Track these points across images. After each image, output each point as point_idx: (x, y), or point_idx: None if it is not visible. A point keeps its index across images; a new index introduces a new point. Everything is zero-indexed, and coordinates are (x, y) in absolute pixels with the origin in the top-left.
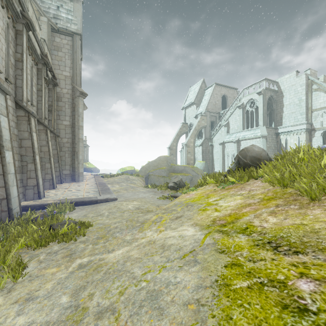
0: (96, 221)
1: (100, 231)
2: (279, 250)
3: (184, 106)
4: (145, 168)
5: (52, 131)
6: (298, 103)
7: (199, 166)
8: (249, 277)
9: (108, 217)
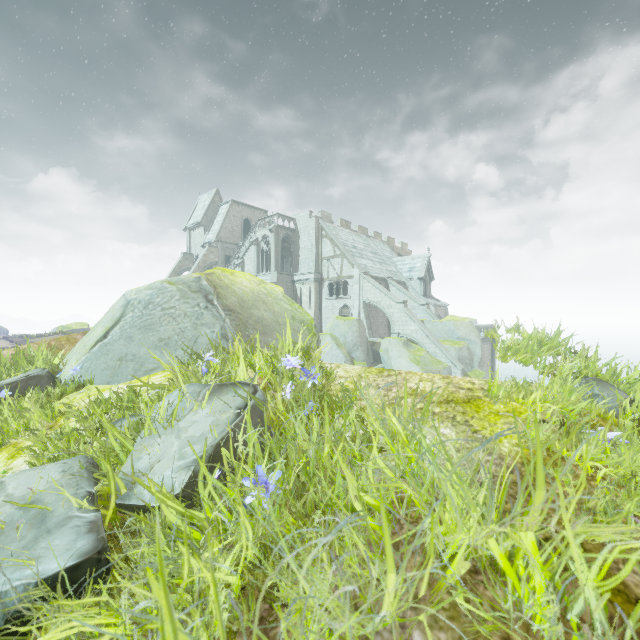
0: None
1: None
2: None
3: (187, 226)
4: None
5: None
6: (310, 248)
7: None
8: None
9: None
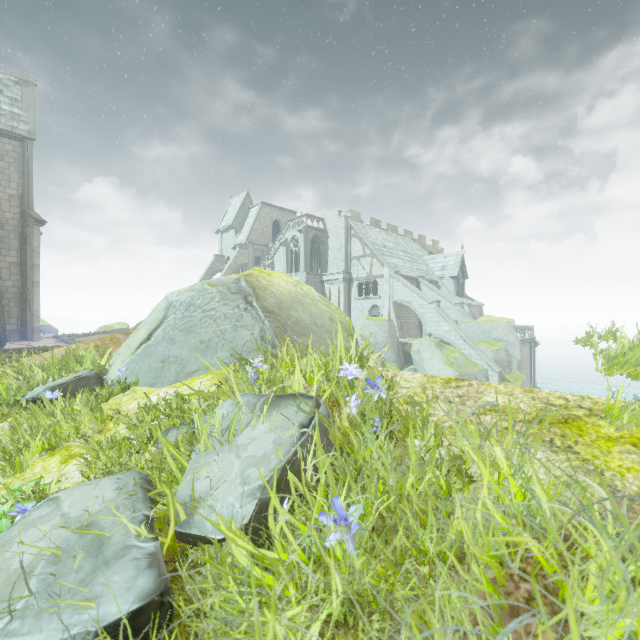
0: None
1: None
2: None
3: (219, 229)
4: None
5: None
6: (339, 248)
7: None
8: None
9: None
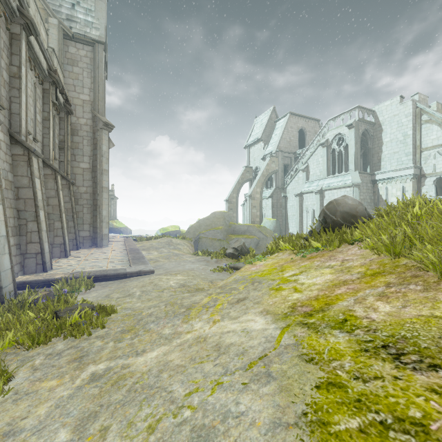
0: (122, 304)
1: (127, 319)
2: (404, 361)
3: (247, 144)
4: (195, 228)
5: (64, 177)
6: (402, 140)
7: (268, 225)
8: (360, 411)
9: (140, 298)
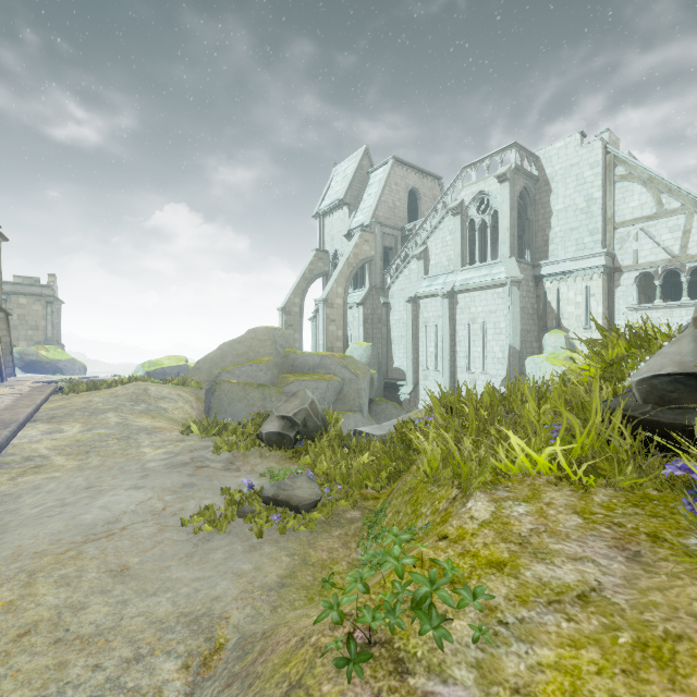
0: None
1: None
2: None
3: (319, 210)
4: (212, 361)
5: None
6: (584, 208)
7: (359, 354)
8: None
9: None
